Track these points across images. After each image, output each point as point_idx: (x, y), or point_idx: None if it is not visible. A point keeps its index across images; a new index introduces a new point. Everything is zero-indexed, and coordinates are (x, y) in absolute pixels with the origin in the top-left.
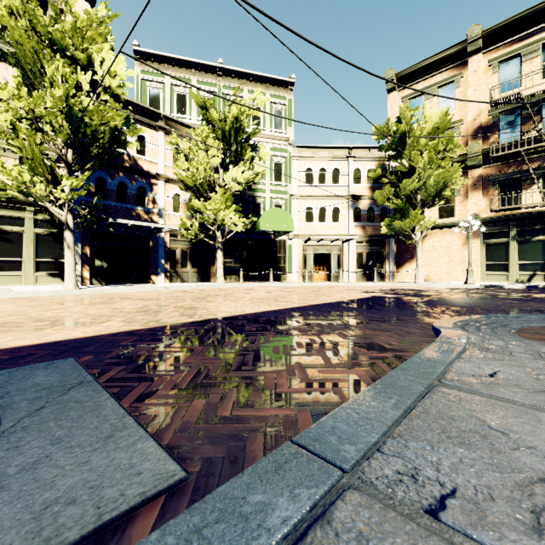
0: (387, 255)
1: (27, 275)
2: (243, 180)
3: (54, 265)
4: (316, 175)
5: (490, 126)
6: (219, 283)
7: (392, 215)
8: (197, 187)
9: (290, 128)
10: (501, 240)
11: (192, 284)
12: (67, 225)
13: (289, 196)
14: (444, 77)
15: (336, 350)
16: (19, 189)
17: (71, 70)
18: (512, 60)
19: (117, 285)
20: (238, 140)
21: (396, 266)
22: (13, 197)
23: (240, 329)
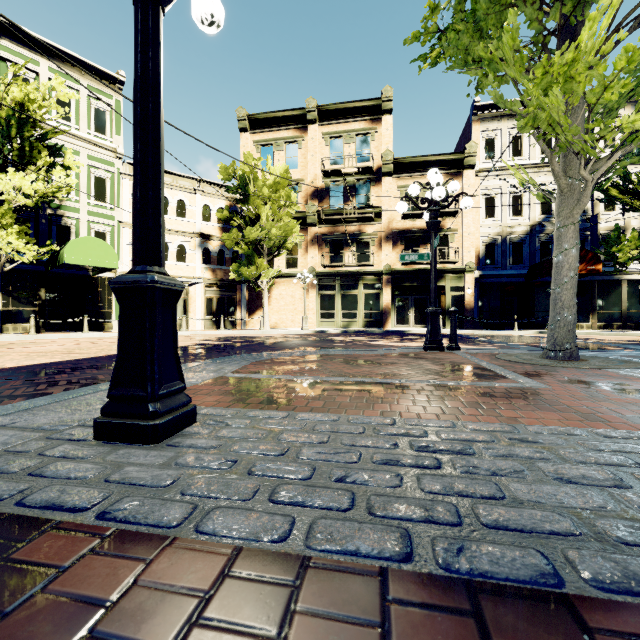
0: (239, 302)
1: None
2: (33, 192)
3: None
4: None
5: (323, 191)
6: None
7: (241, 261)
8: None
9: (119, 137)
10: (330, 292)
11: None
12: None
13: (118, 223)
14: (290, 135)
15: (79, 386)
16: None
17: None
18: (338, 140)
19: None
20: (25, 135)
21: (248, 314)
22: None
23: None
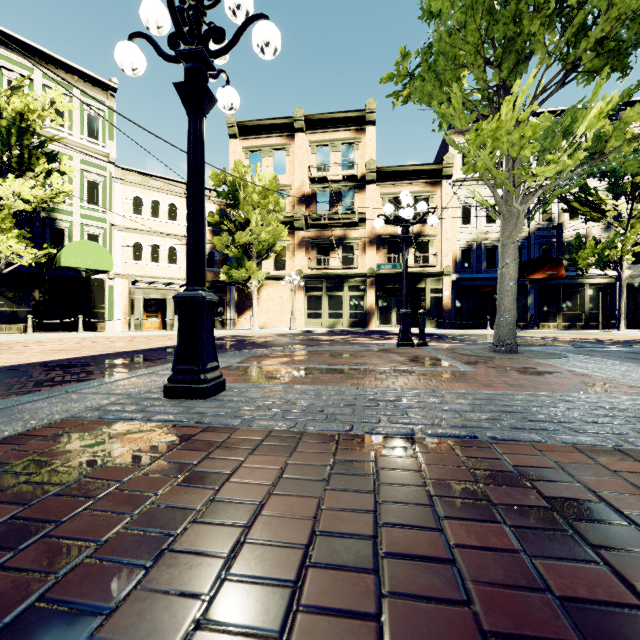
0: (228, 303)
1: None
2: (32, 198)
3: None
4: (147, 207)
5: (310, 197)
6: None
7: (231, 263)
8: None
9: (112, 142)
10: (317, 293)
11: None
12: None
13: (110, 225)
14: (278, 142)
15: (113, 374)
16: None
17: None
18: (324, 148)
19: None
20: (25, 143)
21: (238, 314)
22: None
23: (23, 372)
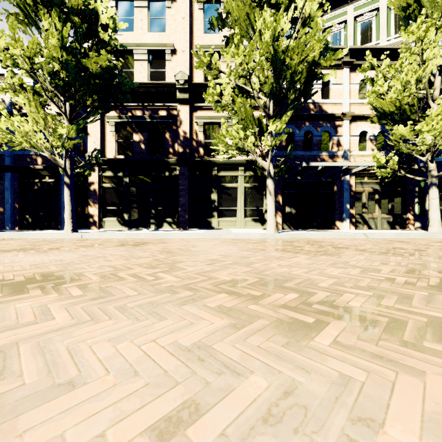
0: None
1: (239, 220)
2: None
3: (256, 212)
4: None
5: None
6: (433, 232)
7: None
8: (402, 109)
9: None
10: None
11: (392, 232)
12: (269, 173)
13: None
14: None
15: None
16: (236, 146)
17: (275, 18)
18: None
19: (305, 230)
20: None
21: None
22: (232, 156)
23: None
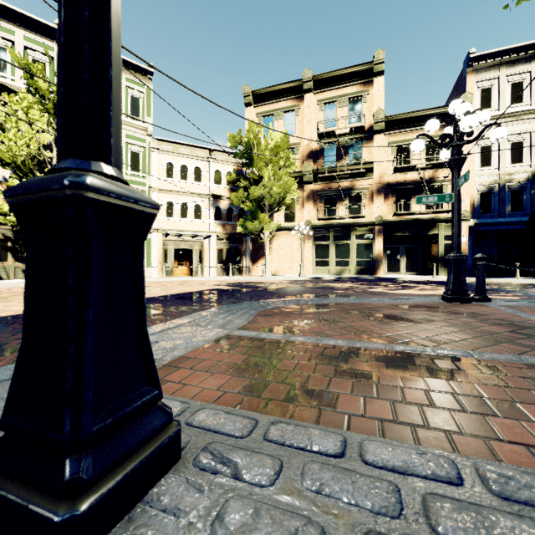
0: (244, 252)
1: None
2: None
3: None
4: (177, 171)
5: (318, 152)
6: None
7: (246, 216)
8: (18, 165)
9: (149, 118)
10: (325, 242)
11: (9, 282)
12: None
13: (148, 188)
14: (288, 105)
15: None
16: None
17: None
18: (331, 105)
19: None
20: None
21: (252, 262)
22: None
23: None
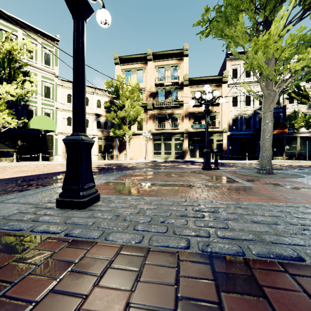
0: (114, 147)
1: None
2: (15, 94)
3: None
4: None
5: (155, 93)
6: None
7: (115, 127)
8: None
9: (56, 67)
10: (158, 142)
11: None
12: None
13: (56, 108)
14: (139, 66)
15: (42, 186)
16: None
17: None
18: (162, 69)
19: None
20: (11, 66)
21: (119, 152)
22: None
23: None
